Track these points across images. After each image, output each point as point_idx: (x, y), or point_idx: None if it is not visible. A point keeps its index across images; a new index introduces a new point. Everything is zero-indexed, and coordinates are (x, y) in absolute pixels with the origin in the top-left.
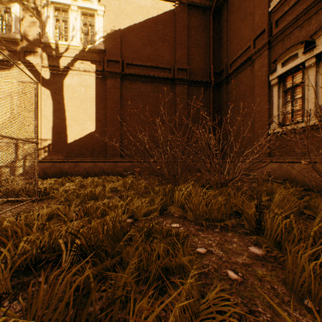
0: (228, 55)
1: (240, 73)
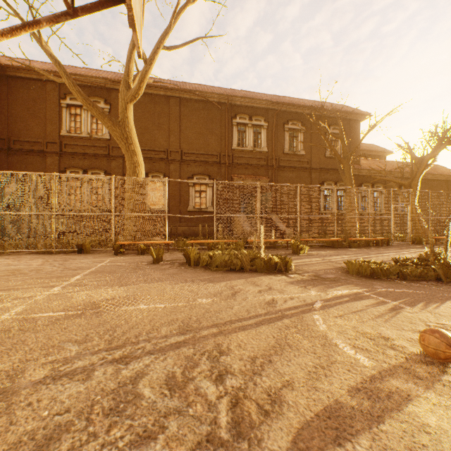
0: (11, 129)
1: (29, 155)
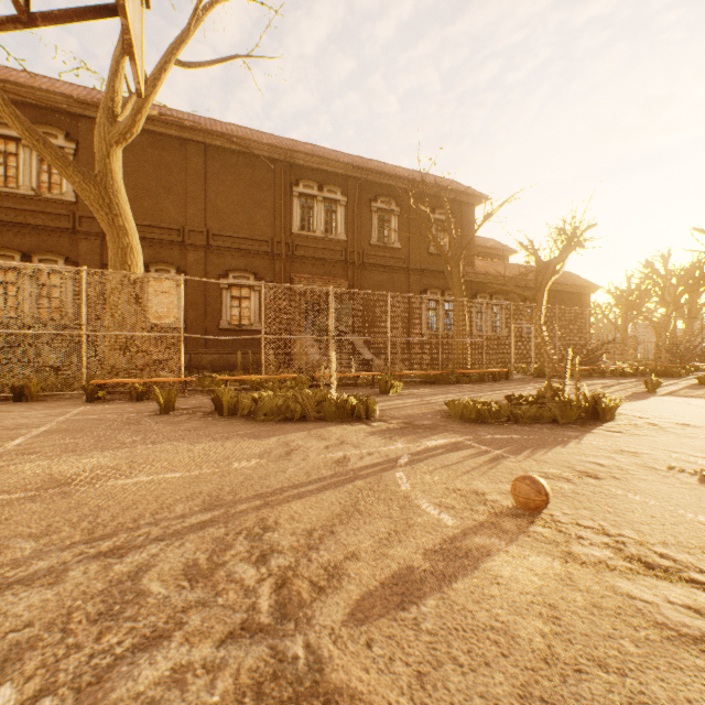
0: None
1: None
